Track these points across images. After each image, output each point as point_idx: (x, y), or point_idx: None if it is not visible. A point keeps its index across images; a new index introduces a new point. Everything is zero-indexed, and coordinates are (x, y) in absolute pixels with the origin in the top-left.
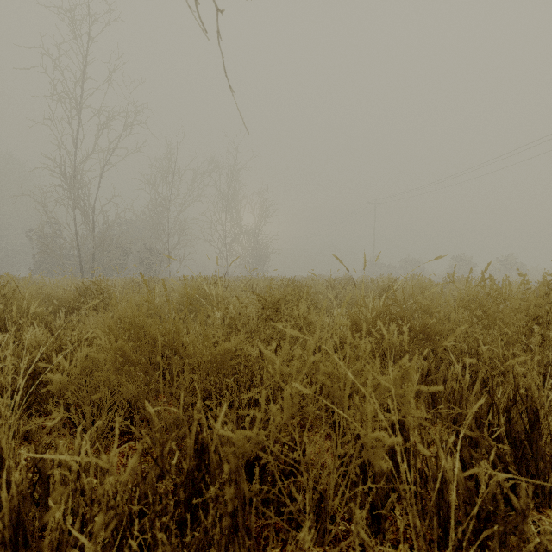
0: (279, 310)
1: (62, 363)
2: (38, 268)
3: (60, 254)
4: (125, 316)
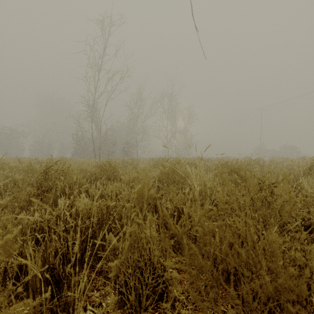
0: (273, 191)
1: (112, 241)
2: (75, 153)
3: (85, 146)
4: (140, 190)
